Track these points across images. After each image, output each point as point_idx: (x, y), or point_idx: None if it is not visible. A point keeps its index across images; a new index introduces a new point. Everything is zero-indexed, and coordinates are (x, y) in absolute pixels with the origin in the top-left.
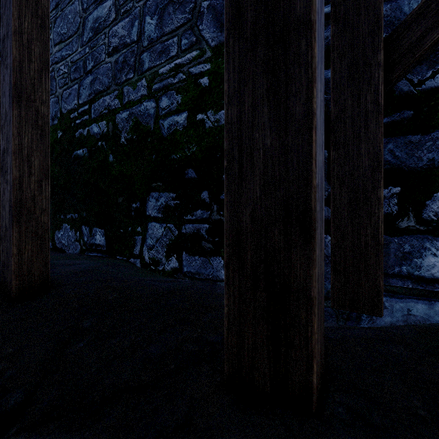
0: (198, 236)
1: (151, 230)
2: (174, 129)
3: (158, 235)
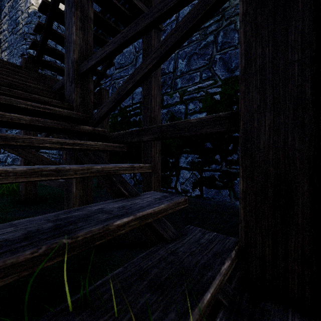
0: (213, 178)
1: (182, 174)
2: None
3: (187, 177)
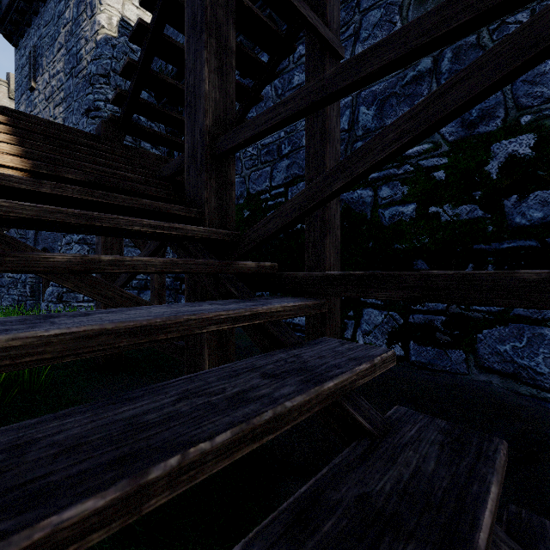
0: (431, 327)
1: (367, 316)
2: (398, 220)
3: (377, 322)
